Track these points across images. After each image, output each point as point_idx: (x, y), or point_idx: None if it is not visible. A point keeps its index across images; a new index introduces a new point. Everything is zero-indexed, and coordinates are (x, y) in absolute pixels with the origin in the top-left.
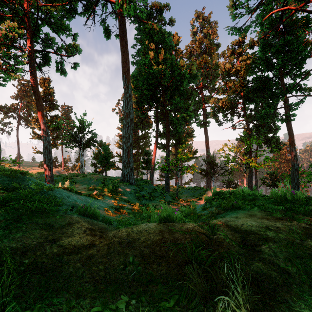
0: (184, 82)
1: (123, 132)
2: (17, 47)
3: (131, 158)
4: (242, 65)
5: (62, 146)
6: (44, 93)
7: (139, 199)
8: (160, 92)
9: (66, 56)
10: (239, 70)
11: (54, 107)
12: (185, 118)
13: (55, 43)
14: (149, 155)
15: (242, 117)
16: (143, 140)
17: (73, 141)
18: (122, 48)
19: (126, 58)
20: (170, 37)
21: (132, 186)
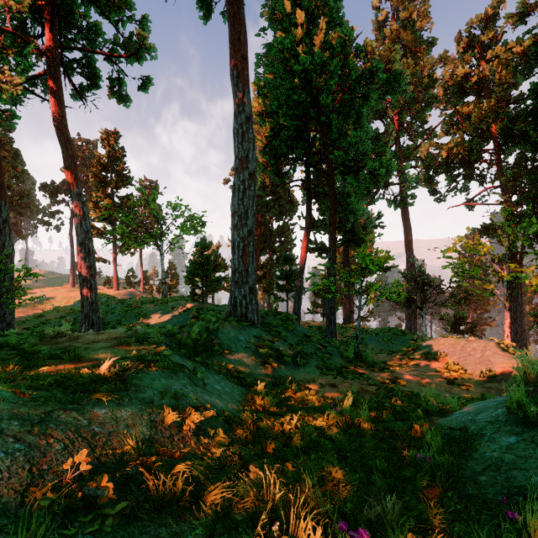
0: (370, 94)
1: (232, 204)
2: (22, 37)
3: (251, 262)
4: (494, 66)
5: (140, 250)
6: (108, 158)
7: (267, 363)
8: (315, 123)
9: (121, 57)
10: (485, 79)
11: (125, 180)
12: (377, 172)
13: (103, 34)
14: (292, 263)
15: (492, 182)
16: (280, 238)
17: (150, 237)
18: (229, 7)
19: (239, 31)
20: (339, 2)
21: (253, 329)
